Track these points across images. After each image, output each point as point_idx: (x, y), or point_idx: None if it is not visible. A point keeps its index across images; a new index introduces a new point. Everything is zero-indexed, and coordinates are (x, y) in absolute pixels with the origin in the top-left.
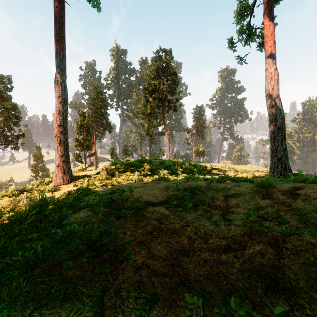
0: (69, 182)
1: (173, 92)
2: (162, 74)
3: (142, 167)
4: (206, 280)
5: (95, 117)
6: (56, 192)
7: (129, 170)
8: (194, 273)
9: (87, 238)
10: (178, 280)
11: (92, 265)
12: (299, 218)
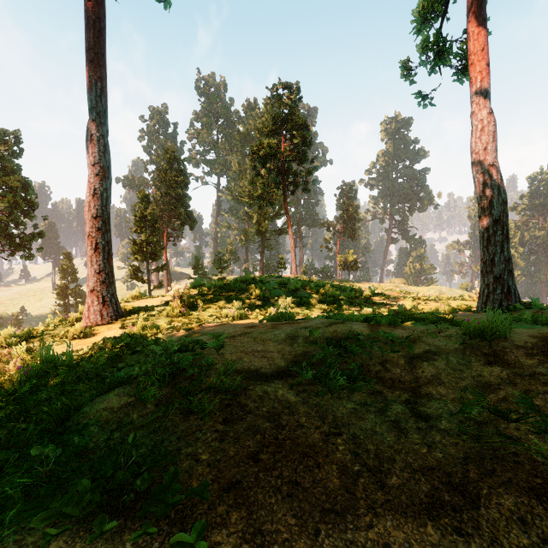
0: (113, 320)
1: (302, 159)
2: (282, 127)
3: (246, 292)
4: None
5: (167, 203)
6: (87, 339)
7: (222, 297)
8: None
9: (108, 472)
10: None
11: None
12: None
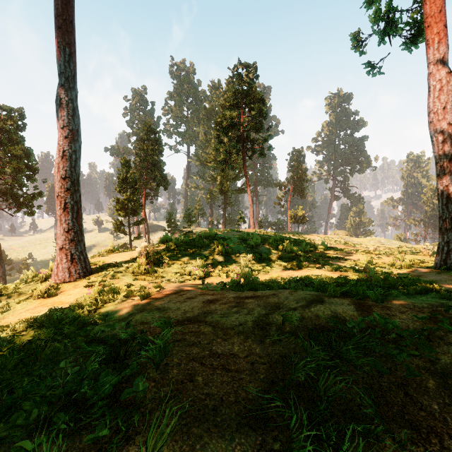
0: (81, 277)
1: (259, 128)
2: (242, 101)
3: (210, 247)
4: None
5: (145, 167)
6: (50, 299)
7: (187, 252)
8: None
9: None
10: None
11: None
12: None
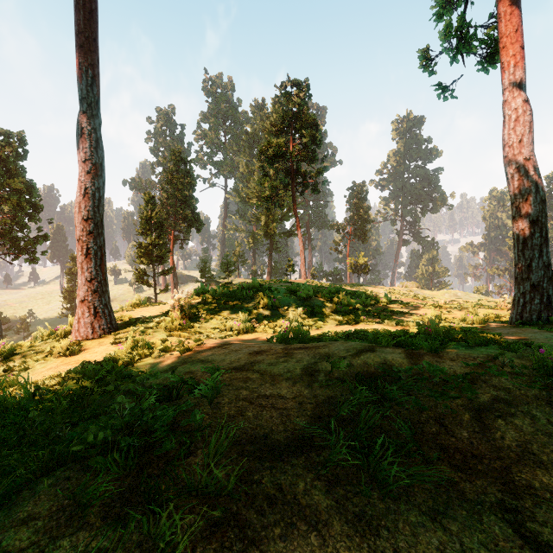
0: (106, 333)
1: (312, 159)
2: (291, 126)
3: (254, 300)
4: None
5: (173, 205)
6: (73, 357)
7: (227, 305)
8: None
9: None
10: None
11: None
12: None
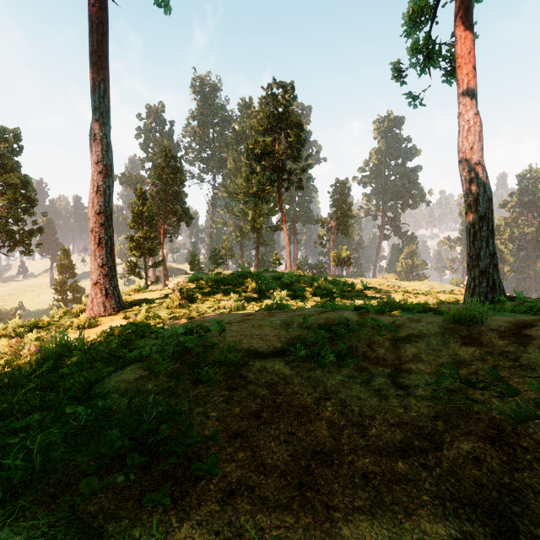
0: (115, 312)
1: (297, 157)
2: (277, 126)
3: (243, 286)
4: (369, 521)
5: (164, 200)
6: (91, 329)
7: (220, 290)
8: (344, 503)
9: (133, 425)
10: (311, 520)
11: (139, 486)
12: (539, 384)
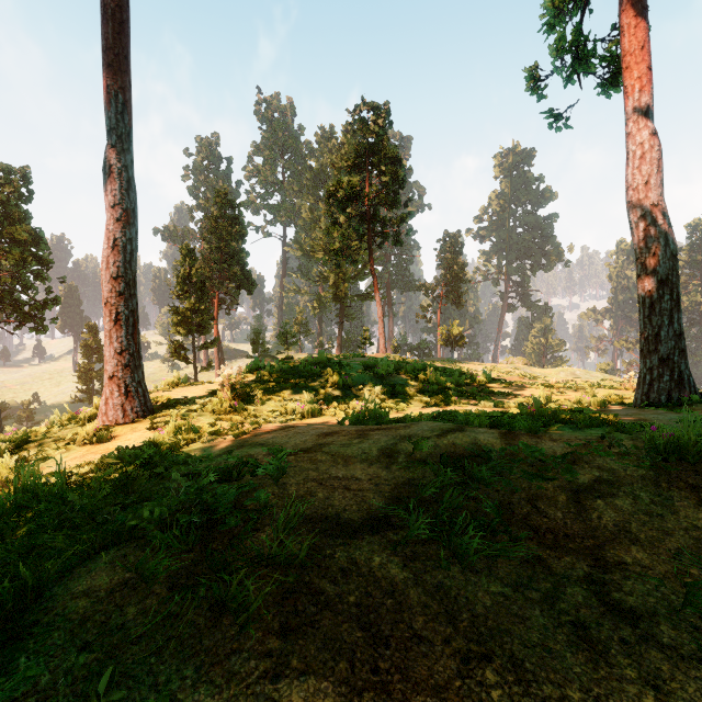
0: (139, 417)
1: (393, 202)
2: (367, 161)
3: (321, 378)
4: None
5: (218, 260)
6: (101, 445)
7: (288, 384)
8: None
9: None
10: None
11: None
12: None
